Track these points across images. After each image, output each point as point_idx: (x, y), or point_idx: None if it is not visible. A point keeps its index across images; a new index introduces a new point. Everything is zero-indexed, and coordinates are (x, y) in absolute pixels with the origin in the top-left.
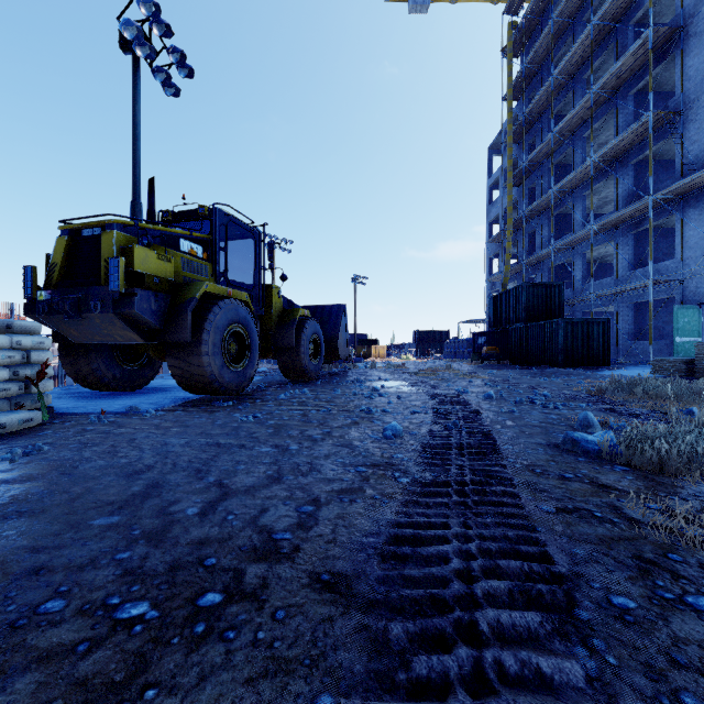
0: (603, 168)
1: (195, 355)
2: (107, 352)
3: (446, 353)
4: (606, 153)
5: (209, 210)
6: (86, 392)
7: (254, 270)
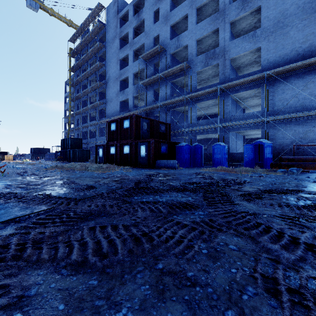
0: (93, 108)
1: None
2: None
3: (46, 158)
4: (92, 105)
5: None
6: None
7: None
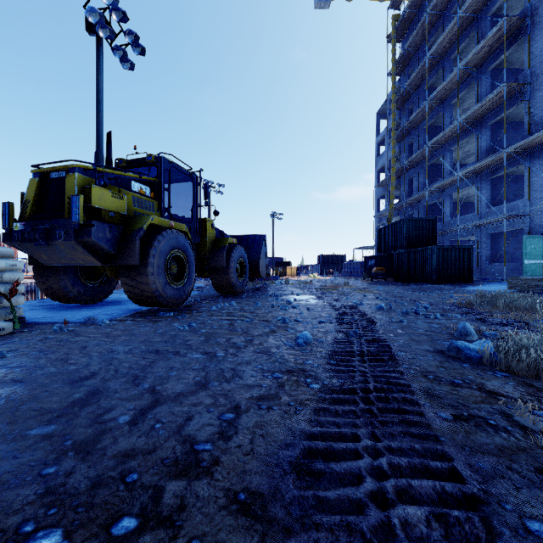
0: (466, 128)
1: (142, 275)
2: (72, 272)
3: (343, 272)
4: (469, 116)
5: (155, 158)
6: (56, 304)
7: (192, 206)
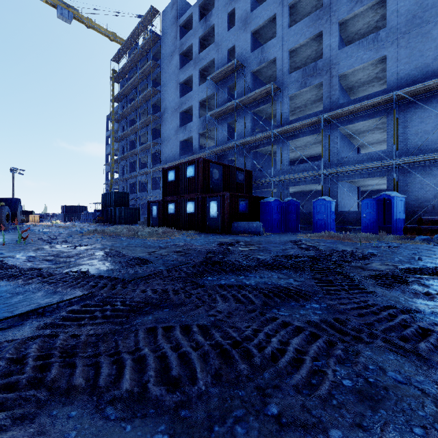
0: (144, 151)
1: None
2: None
3: (82, 220)
4: (143, 147)
5: None
6: None
7: None
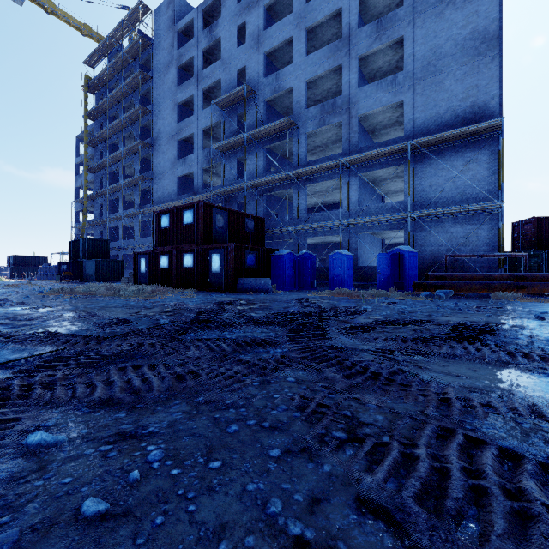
0: (130, 187)
1: None
2: None
3: (39, 275)
4: (129, 182)
5: None
6: None
7: None
